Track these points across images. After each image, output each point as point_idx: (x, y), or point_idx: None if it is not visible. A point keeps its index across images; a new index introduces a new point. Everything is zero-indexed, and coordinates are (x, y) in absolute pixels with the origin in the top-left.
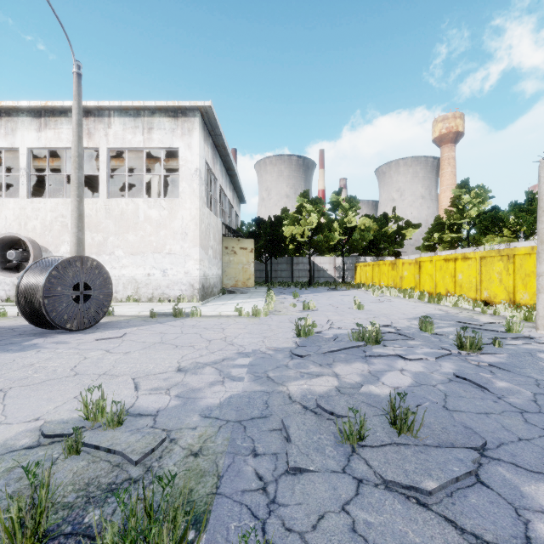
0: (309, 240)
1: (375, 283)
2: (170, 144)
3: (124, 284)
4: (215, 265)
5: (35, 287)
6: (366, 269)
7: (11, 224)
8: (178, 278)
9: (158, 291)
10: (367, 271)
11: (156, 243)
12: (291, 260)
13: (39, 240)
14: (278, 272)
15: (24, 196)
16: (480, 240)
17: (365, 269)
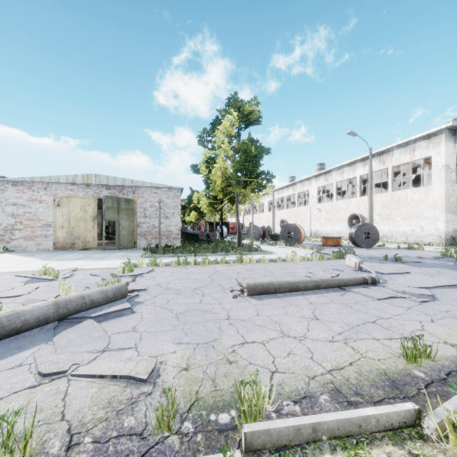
0: None
1: None
2: (425, 155)
3: (399, 235)
4: None
5: (352, 233)
6: None
7: (354, 209)
8: (431, 232)
9: (418, 239)
10: None
11: (417, 212)
12: None
13: (363, 215)
14: None
15: (358, 196)
16: None
17: None
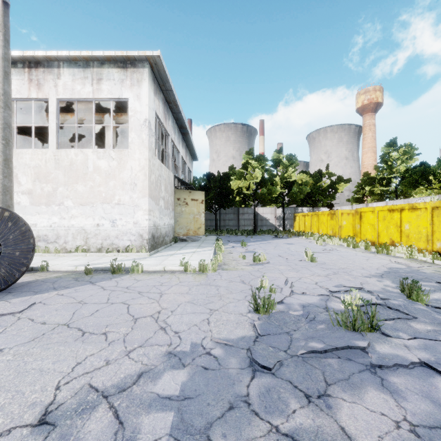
0: (254, 193)
1: (313, 231)
2: (119, 95)
3: (73, 234)
4: (167, 215)
5: None
6: (305, 219)
7: None
8: (127, 228)
9: (107, 242)
10: (306, 220)
11: (105, 193)
12: (237, 211)
13: None
14: (226, 221)
15: None
16: (408, 193)
17: (304, 218)
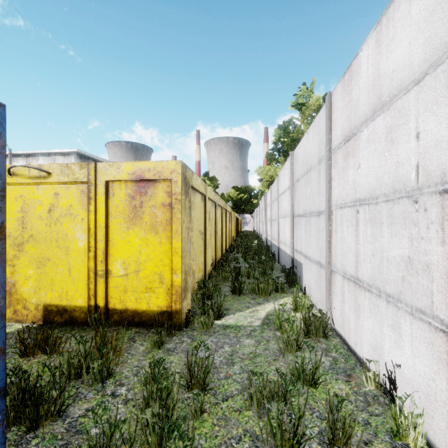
0: None
1: None
2: None
3: None
4: None
5: None
6: None
7: None
8: None
9: None
10: None
11: None
12: None
13: None
14: None
15: None
16: None
17: None
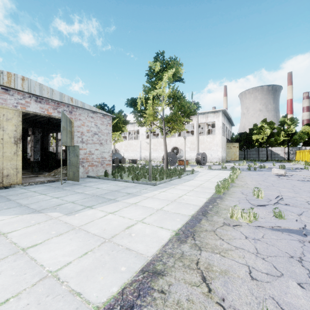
0: (266, 141)
1: (303, 160)
2: (213, 120)
3: None
4: (224, 153)
5: (199, 157)
6: (300, 154)
7: (173, 144)
8: (215, 156)
9: (209, 160)
10: (300, 154)
11: (209, 147)
12: (258, 149)
13: (180, 147)
14: (251, 155)
15: (176, 137)
16: None
17: (299, 153)
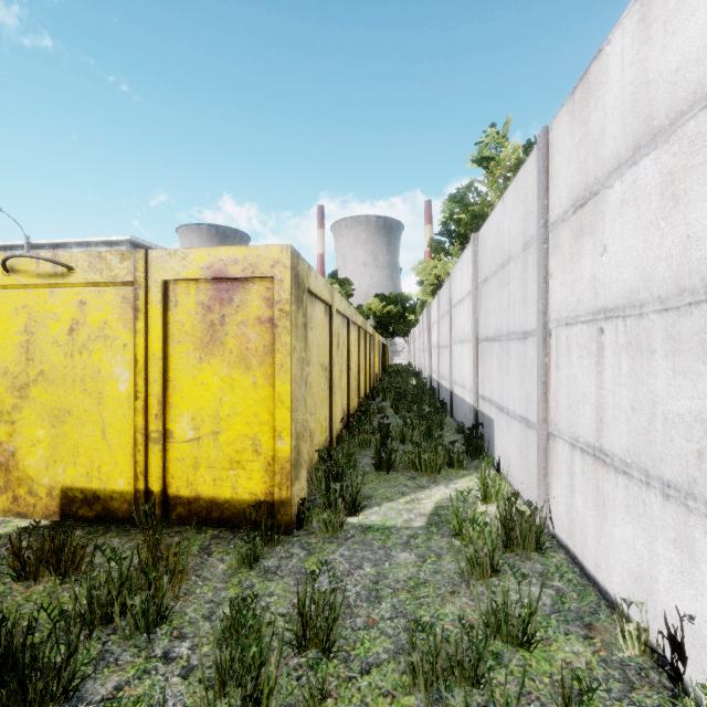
0: None
1: None
2: None
3: None
4: None
5: None
6: None
7: None
8: None
9: None
10: None
11: None
12: None
13: None
14: None
15: None
16: None
17: None
